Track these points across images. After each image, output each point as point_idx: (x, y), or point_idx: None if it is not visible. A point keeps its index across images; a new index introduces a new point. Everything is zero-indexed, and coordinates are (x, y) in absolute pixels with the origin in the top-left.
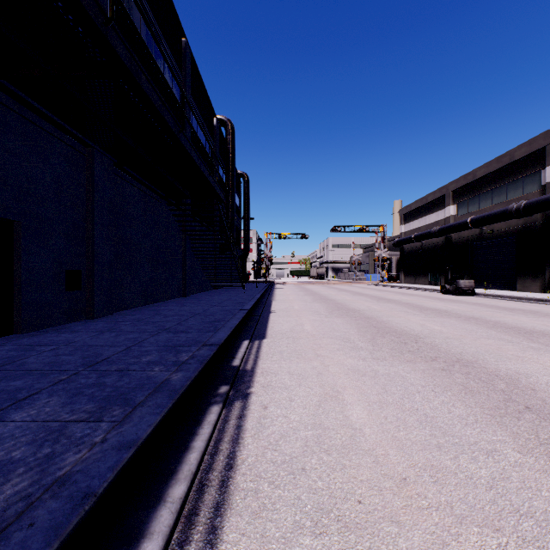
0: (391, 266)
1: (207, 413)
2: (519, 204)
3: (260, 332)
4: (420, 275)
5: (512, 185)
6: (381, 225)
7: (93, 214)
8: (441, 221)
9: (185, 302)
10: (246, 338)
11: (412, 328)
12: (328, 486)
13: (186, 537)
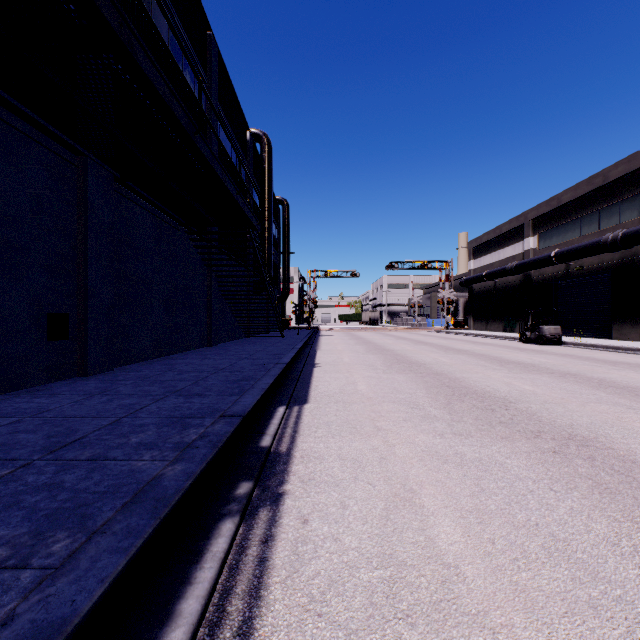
0: (457, 310)
1: (213, 536)
2: (616, 235)
3: (301, 393)
4: (493, 320)
5: (606, 211)
6: (445, 261)
7: (86, 241)
8: (518, 255)
9: (209, 353)
10: (281, 402)
11: (496, 388)
12: None
13: None
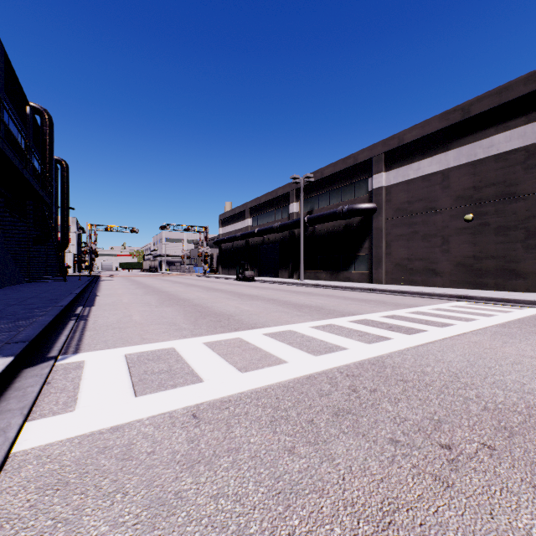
0: (213, 261)
1: (70, 322)
2: (278, 225)
3: (90, 304)
4: (232, 268)
5: (277, 211)
6: (204, 227)
7: None
8: (244, 228)
9: (4, 292)
10: (80, 306)
11: (190, 297)
12: (119, 326)
13: (75, 334)
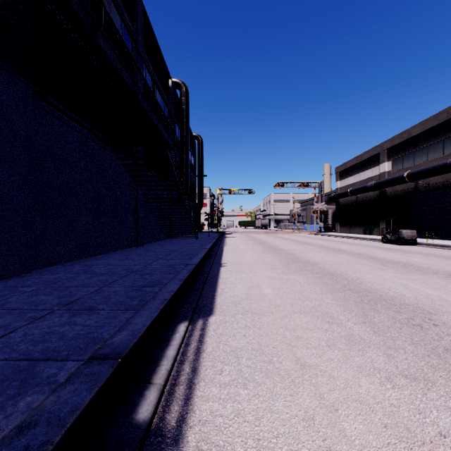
0: (327, 218)
1: None
2: None
3: (207, 299)
4: (355, 225)
5: (449, 140)
6: (319, 181)
7: None
8: (375, 176)
9: (132, 253)
10: (184, 316)
11: (399, 292)
12: None
13: None
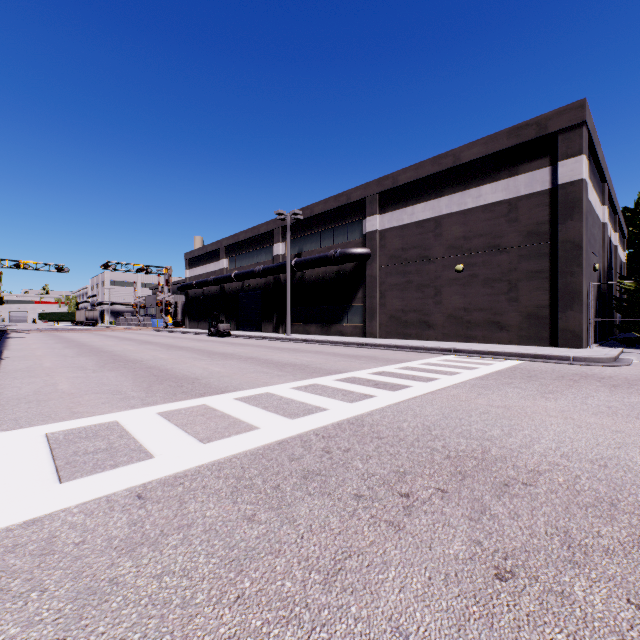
0: (177, 311)
1: None
2: (260, 268)
3: None
4: (202, 320)
5: (260, 252)
6: (165, 267)
7: None
8: (218, 271)
9: None
10: None
11: (144, 358)
12: (37, 398)
13: None
